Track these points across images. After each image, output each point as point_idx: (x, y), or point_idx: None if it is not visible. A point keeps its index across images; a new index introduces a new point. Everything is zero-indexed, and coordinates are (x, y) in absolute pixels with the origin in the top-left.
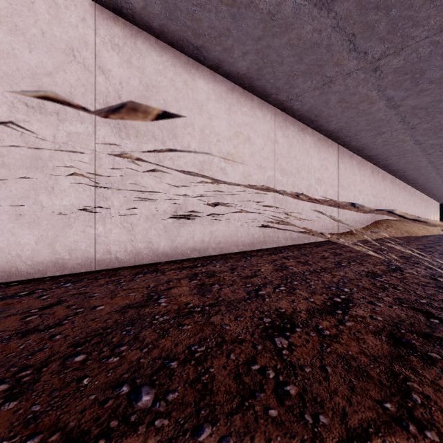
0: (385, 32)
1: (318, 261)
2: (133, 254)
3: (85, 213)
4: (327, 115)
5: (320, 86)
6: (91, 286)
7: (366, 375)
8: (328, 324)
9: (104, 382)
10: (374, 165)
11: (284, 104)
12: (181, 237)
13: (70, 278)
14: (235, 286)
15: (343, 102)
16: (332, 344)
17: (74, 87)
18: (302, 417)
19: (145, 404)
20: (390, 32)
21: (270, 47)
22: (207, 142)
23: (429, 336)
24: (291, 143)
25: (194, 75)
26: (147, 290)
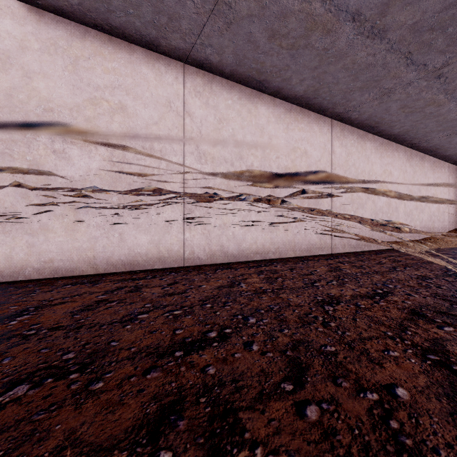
0: (444, 45)
1: (373, 266)
2: (209, 255)
3: (177, 223)
4: (388, 121)
5: (379, 96)
6: (189, 275)
7: (381, 323)
8: (365, 303)
9: (228, 314)
10: (453, 165)
11: (341, 116)
12: (246, 242)
13: (171, 270)
14: (295, 279)
15: (406, 108)
16: (364, 311)
17: (171, 130)
18: (336, 332)
19: (252, 322)
20: (450, 45)
21: (326, 72)
22: (267, 159)
23: (443, 313)
24: (349, 152)
25: (256, 103)
26: (229, 279)
